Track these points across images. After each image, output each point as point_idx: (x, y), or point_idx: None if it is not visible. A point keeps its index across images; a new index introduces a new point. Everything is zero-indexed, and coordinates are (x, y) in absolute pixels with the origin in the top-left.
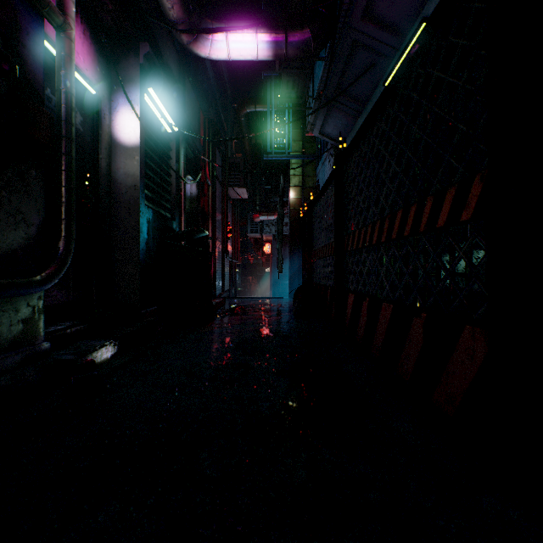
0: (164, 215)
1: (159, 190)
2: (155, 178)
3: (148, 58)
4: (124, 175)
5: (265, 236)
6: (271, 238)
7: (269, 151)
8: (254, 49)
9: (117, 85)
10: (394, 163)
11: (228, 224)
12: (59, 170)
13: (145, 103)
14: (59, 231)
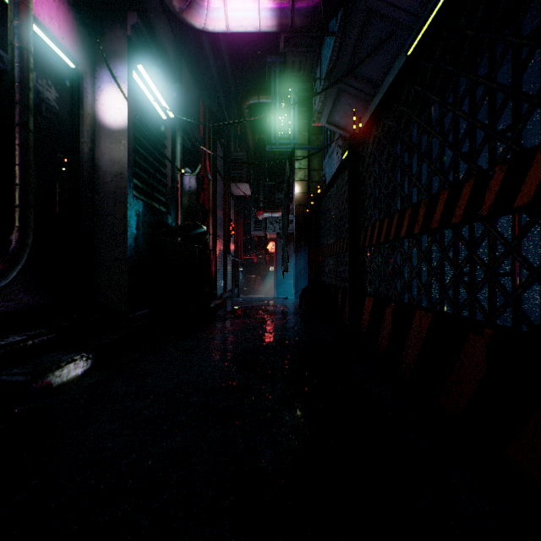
0: (157, 208)
1: (151, 181)
2: (147, 167)
3: (136, 30)
4: (109, 161)
5: (269, 234)
6: (275, 237)
7: (273, 142)
8: (256, 18)
9: (101, 60)
10: (434, 131)
11: (231, 221)
12: (11, 144)
13: (135, 82)
14: (11, 220)
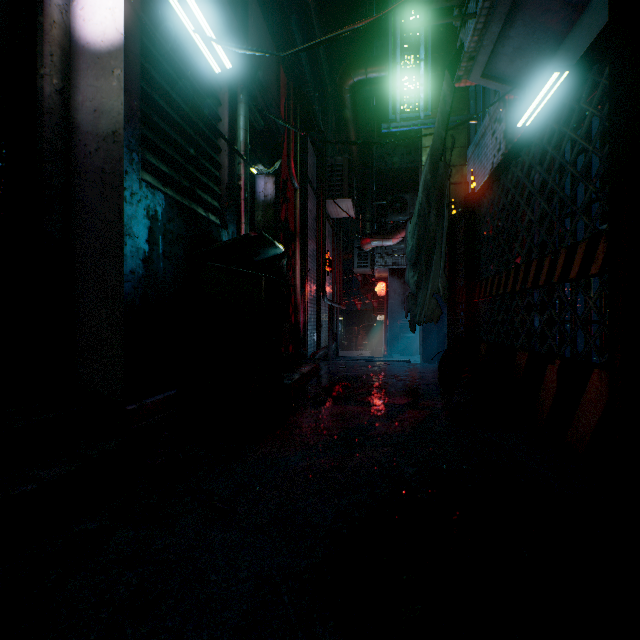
0: (202, 215)
1: (189, 167)
2: (180, 141)
3: None
4: (93, 113)
5: (377, 271)
6: (386, 275)
7: (391, 118)
8: None
9: None
10: None
11: (327, 254)
12: None
13: None
14: None
